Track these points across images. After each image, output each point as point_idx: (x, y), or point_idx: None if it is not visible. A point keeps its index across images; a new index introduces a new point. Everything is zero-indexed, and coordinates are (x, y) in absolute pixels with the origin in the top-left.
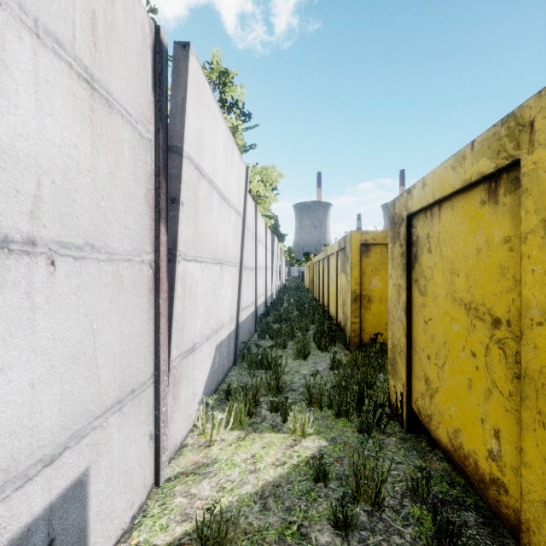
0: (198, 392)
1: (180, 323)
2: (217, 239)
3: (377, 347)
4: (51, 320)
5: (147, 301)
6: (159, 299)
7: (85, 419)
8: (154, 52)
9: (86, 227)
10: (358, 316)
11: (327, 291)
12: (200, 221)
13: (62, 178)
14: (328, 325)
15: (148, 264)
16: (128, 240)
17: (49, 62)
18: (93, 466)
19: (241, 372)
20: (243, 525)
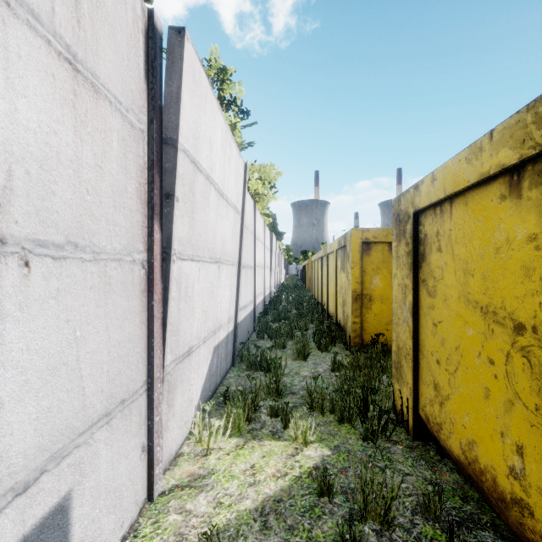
0: (194, 396)
1: (175, 326)
2: (214, 237)
3: (378, 348)
4: (25, 328)
5: (138, 304)
6: (152, 301)
7: (67, 437)
8: (147, 37)
9: (68, 223)
10: (359, 316)
11: (326, 289)
12: (196, 218)
13: (39, 168)
14: (328, 324)
15: (140, 263)
16: (117, 238)
17: (23, 36)
18: (76, 488)
19: (240, 374)
20: None
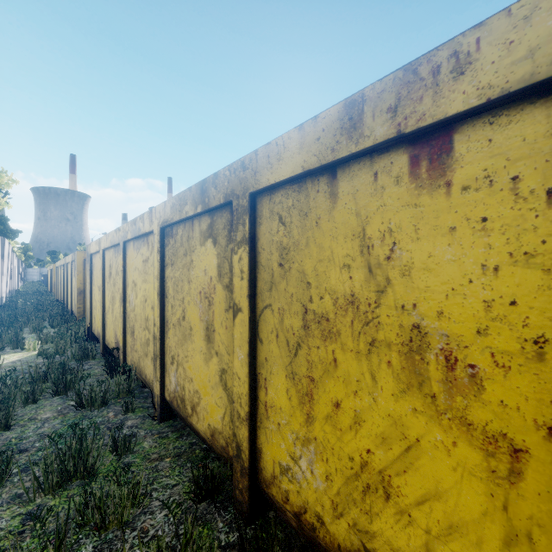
0: None
1: None
2: None
3: None
4: None
5: None
6: None
7: None
8: None
9: None
10: (83, 304)
11: (66, 291)
12: None
13: None
14: None
15: None
16: None
17: None
18: None
19: None
20: (5, 366)
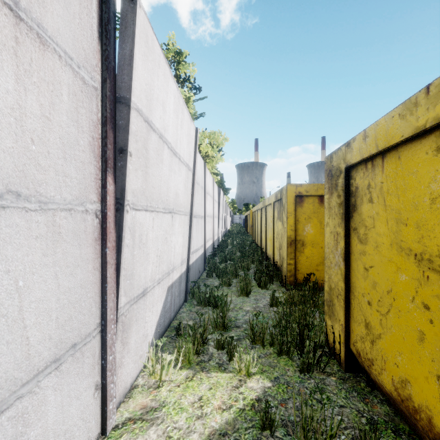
0: (149, 332)
1: (129, 271)
2: (168, 190)
3: (310, 286)
4: None
5: (92, 251)
6: (105, 249)
7: (7, 390)
8: (101, 2)
9: (8, 172)
10: (293, 258)
11: (264, 235)
12: (150, 172)
13: None
14: (266, 264)
15: (94, 213)
16: (68, 188)
17: None
18: (18, 439)
19: (191, 308)
20: None
